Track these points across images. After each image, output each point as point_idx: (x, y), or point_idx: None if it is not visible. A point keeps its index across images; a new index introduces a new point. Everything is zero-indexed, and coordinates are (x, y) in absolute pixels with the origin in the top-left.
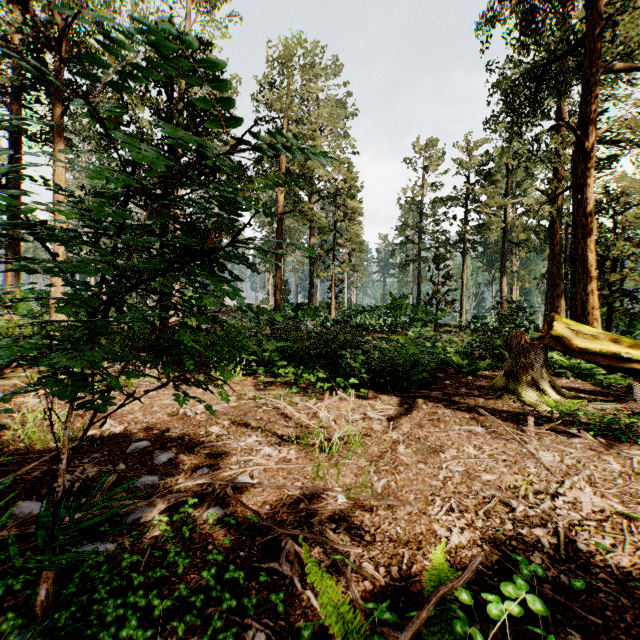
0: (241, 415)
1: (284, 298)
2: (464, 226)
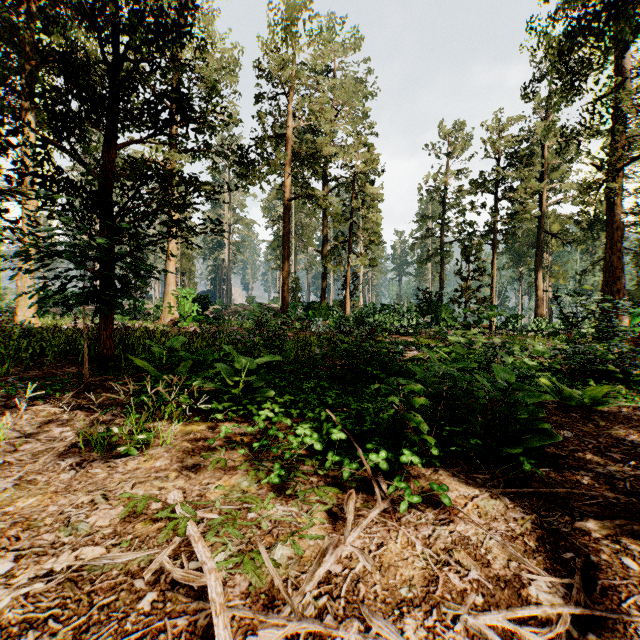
0: None
1: (295, 296)
2: (495, 214)
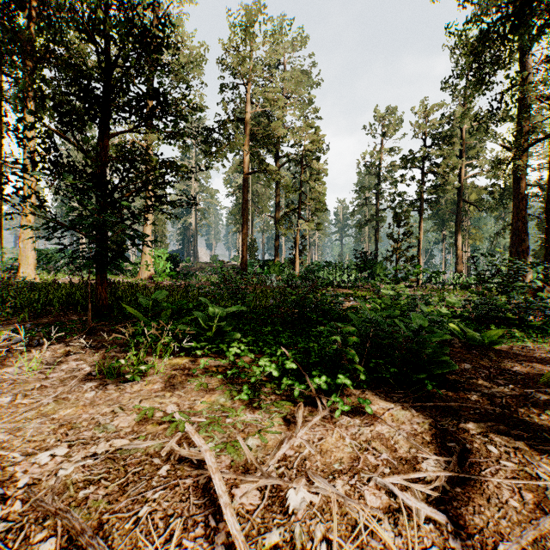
0: (85, 530)
1: (252, 255)
2: (422, 186)
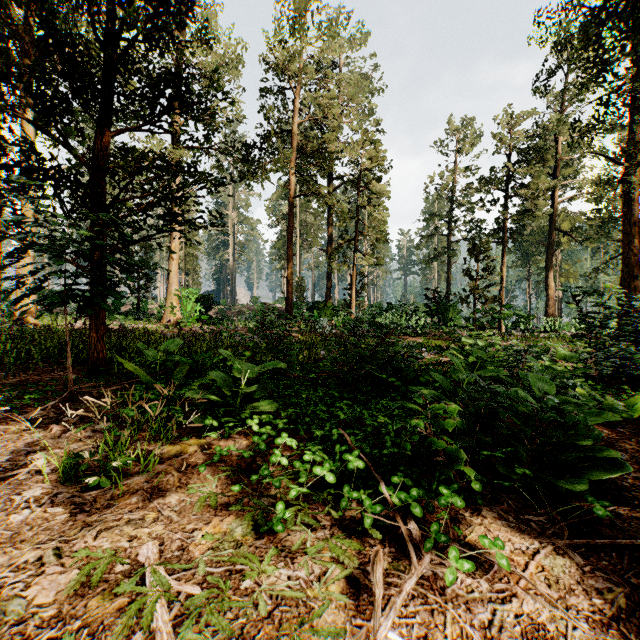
0: None
1: (299, 296)
2: (505, 212)
